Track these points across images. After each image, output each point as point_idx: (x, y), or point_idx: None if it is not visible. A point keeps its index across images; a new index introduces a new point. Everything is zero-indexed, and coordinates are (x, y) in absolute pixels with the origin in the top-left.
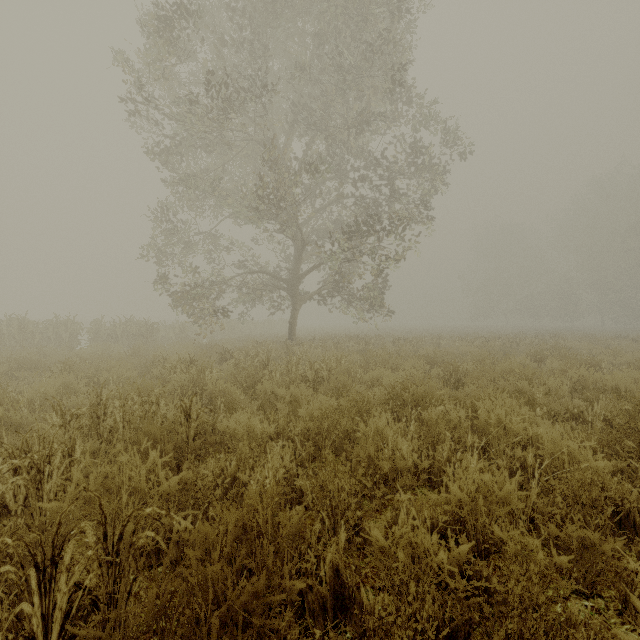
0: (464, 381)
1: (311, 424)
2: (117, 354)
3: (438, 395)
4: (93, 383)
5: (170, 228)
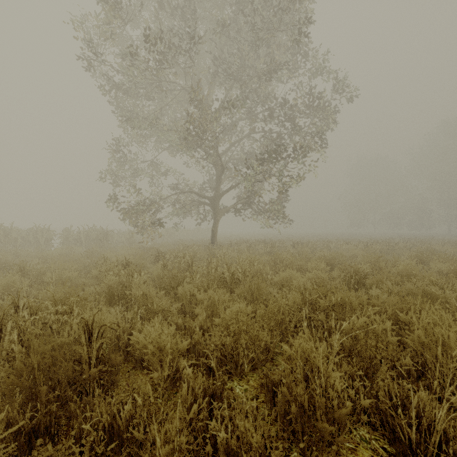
0: (367, 283)
1: (227, 339)
2: (73, 255)
3: (355, 303)
4: (42, 282)
5: (119, 157)
